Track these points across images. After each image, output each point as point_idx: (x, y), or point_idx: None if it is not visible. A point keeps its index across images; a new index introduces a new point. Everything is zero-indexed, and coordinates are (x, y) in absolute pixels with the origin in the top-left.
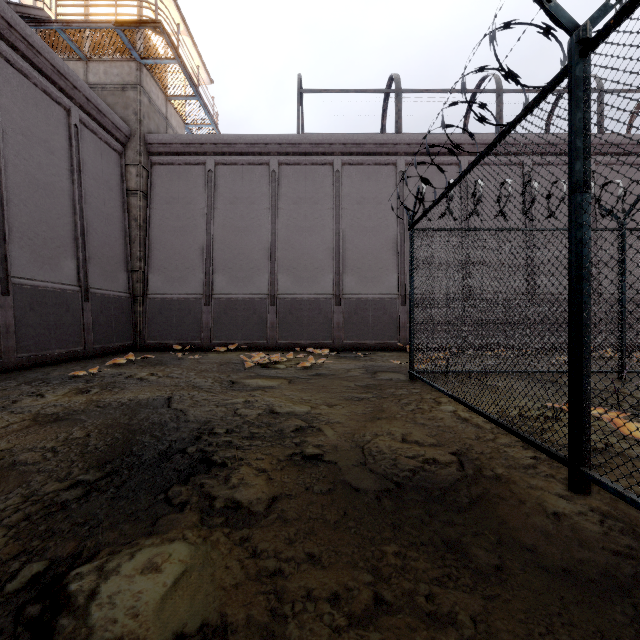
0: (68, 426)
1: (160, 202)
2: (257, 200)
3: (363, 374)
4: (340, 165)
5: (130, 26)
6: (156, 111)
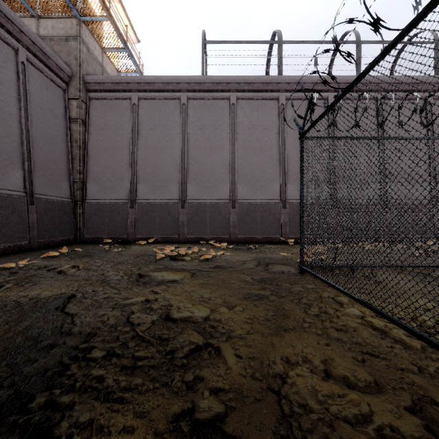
0: None
1: (96, 128)
2: (171, 127)
3: (257, 267)
4: (235, 99)
5: None
6: (93, 59)
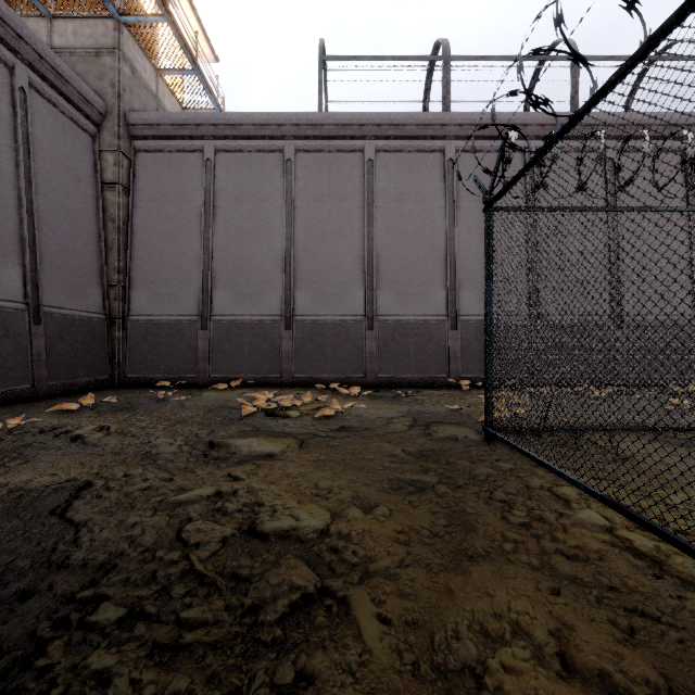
0: None
1: (146, 199)
2: (268, 196)
3: (411, 429)
4: (373, 152)
5: None
6: (142, 86)
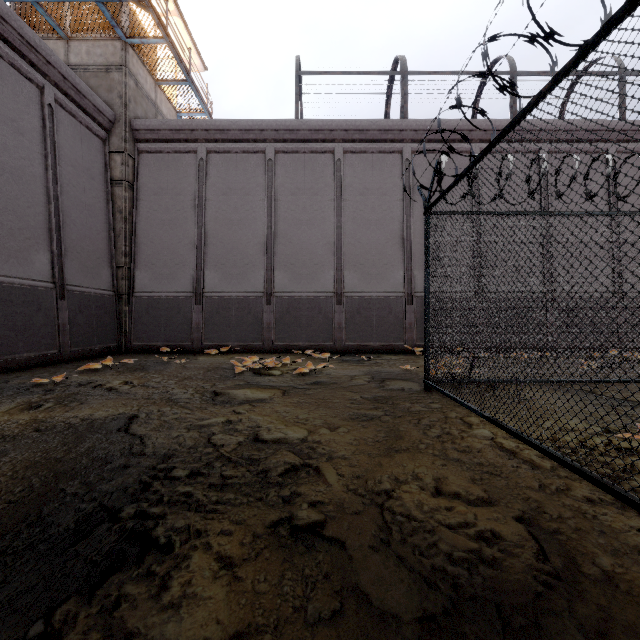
0: None
1: (147, 193)
2: (252, 191)
3: (369, 383)
4: (341, 153)
5: None
6: (144, 96)
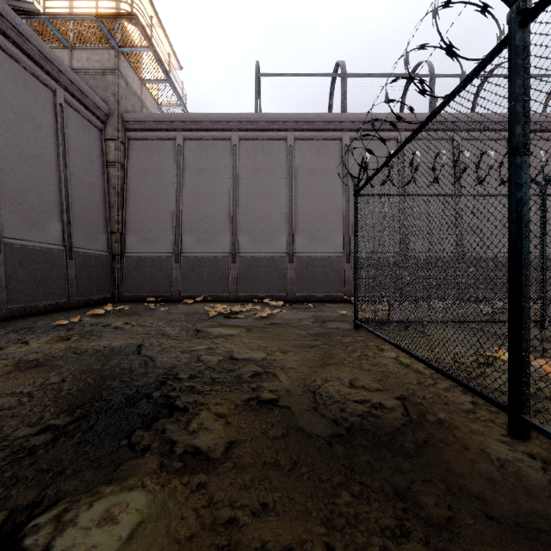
0: (46, 372)
1: (136, 172)
2: (220, 171)
3: (313, 323)
4: (293, 140)
5: (109, 18)
6: (132, 93)
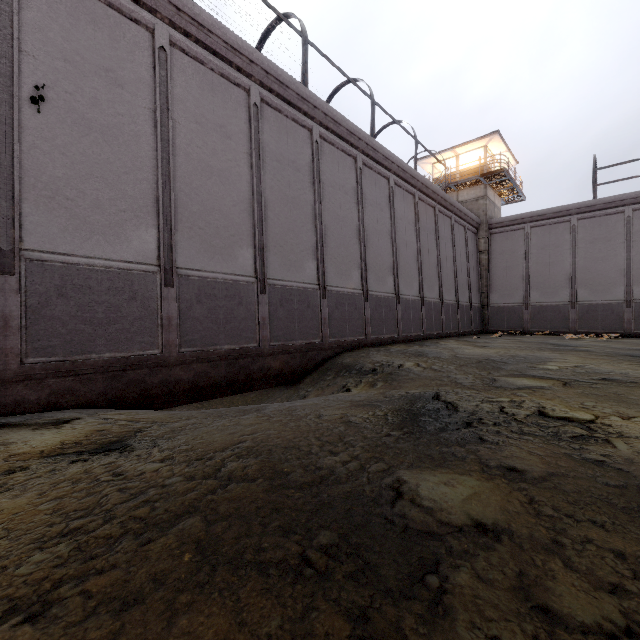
0: (529, 342)
1: (495, 254)
2: (560, 245)
3: (639, 342)
4: (631, 212)
5: (487, 175)
6: (490, 203)
